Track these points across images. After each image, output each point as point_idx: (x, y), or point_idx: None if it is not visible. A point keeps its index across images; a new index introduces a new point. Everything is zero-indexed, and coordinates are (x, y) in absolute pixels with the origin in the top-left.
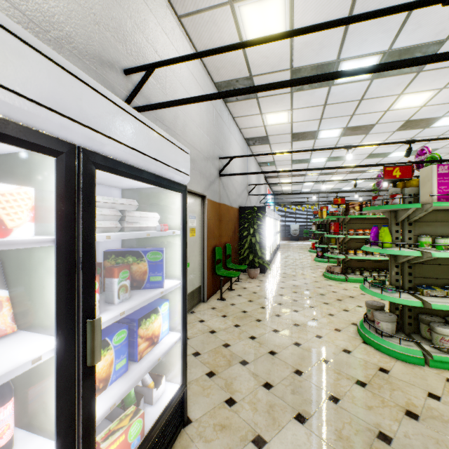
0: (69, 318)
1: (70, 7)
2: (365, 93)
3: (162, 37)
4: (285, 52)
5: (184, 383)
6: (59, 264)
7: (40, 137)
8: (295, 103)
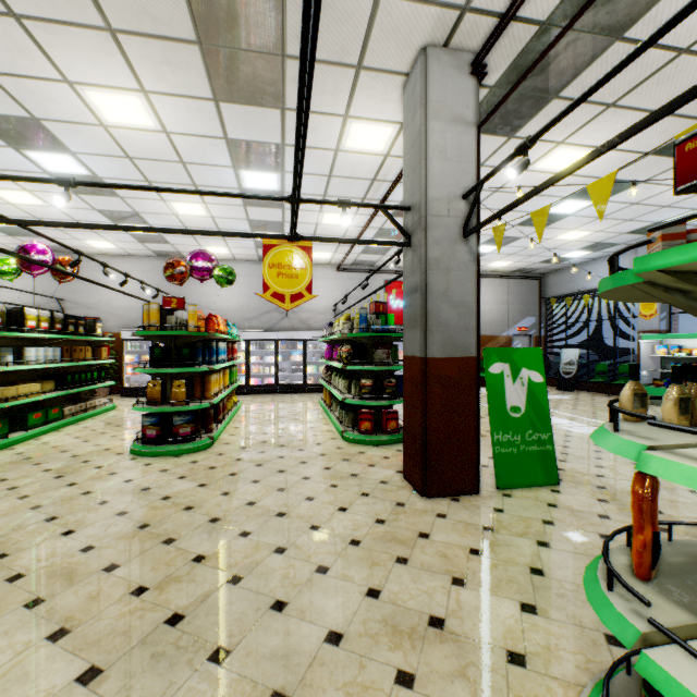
0: None
1: None
2: (25, 217)
3: None
4: None
5: None
6: None
7: None
8: (65, 238)
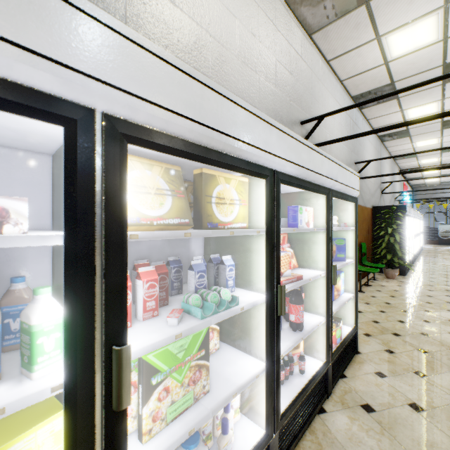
0: (328, 262)
1: (281, 100)
2: None
3: (318, 85)
4: (436, 54)
5: (356, 326)
6: (326, 238)
7: (324, 189)
8: (448, 92)
